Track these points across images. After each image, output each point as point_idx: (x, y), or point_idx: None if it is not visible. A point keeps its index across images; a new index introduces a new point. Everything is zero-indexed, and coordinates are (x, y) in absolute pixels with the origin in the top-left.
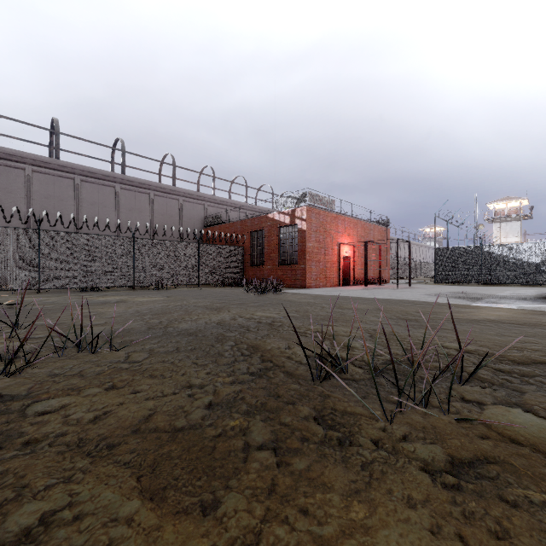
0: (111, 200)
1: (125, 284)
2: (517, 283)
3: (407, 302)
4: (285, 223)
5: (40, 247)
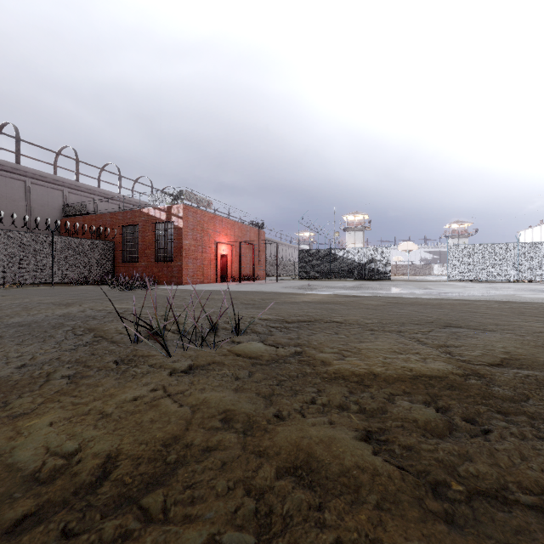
0: None
1: None
2: (352, 278)
3: (261, 292)
4: (161, 220)
5: None
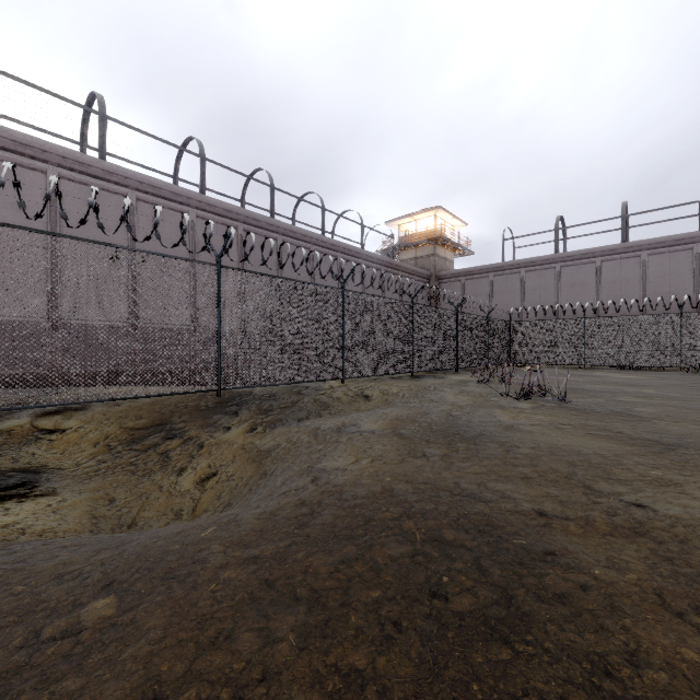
0: (686, 266)
1: (669, 365)
2: None
3: None
4: None
5: (585, 332)
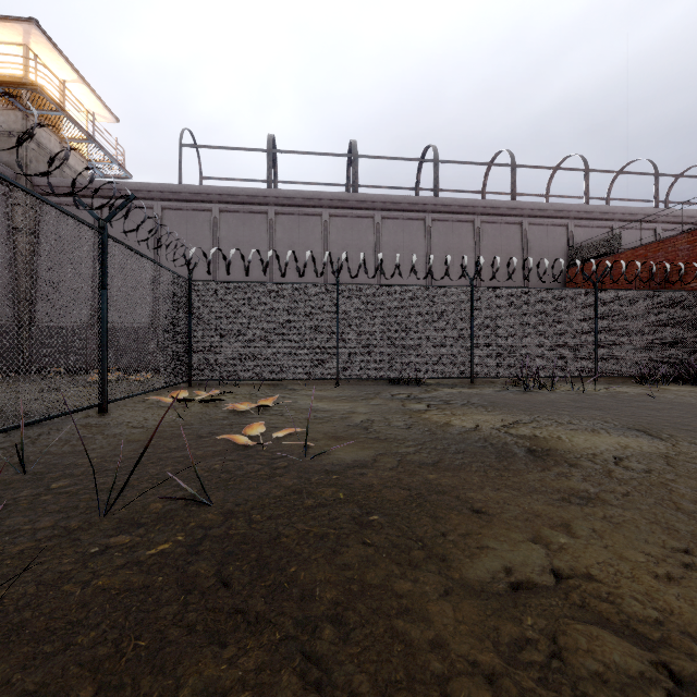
0: (419, 241)
1: (458, 373)
2: None
3: None
4: None
5: (338, 312)
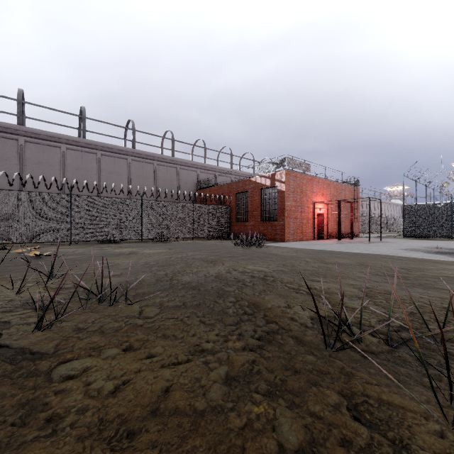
0: (124, 170)
1: (135, 237)
2: None
3: (386, 257)
4: (266, 186)
5: (71, 208)
